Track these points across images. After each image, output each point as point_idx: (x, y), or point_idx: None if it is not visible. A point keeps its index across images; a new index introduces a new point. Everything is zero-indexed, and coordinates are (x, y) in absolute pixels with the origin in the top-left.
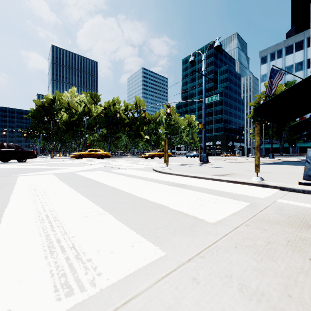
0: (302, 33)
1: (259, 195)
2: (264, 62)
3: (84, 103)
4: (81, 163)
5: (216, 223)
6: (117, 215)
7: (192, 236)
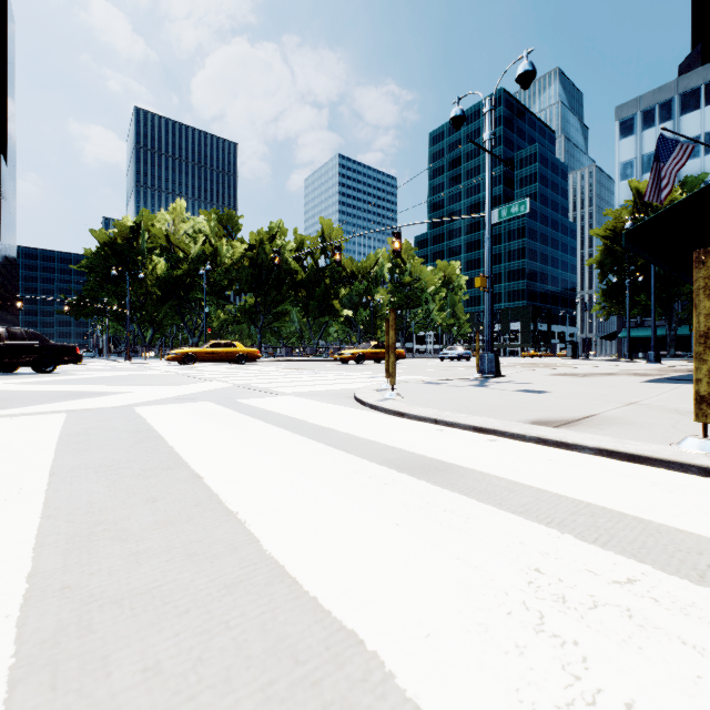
0: None
1: None
2: (627, 133)
3: (203, 236)
4: (182, 376)
5: None
6: None
7: None
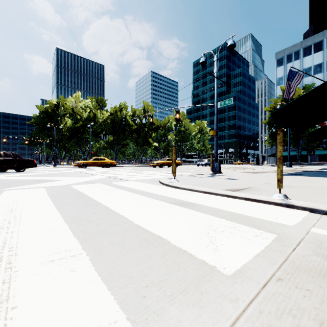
0: (322, 33)
1: (286, 220)
2: (280, 65)
3: (89, 109)
4: (83, 173)
5: (234, 274)
6: (98, 256)
7: (198, 306)
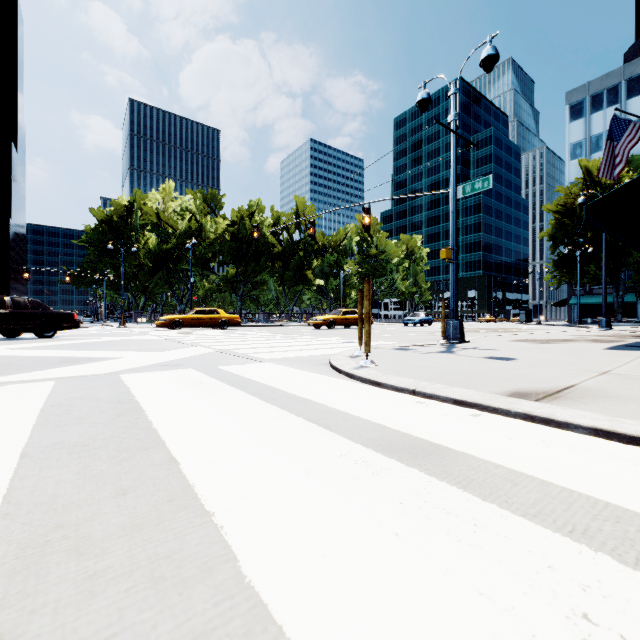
0: None
1: None
2: (576, 116)
3: (190, 213)
4: (169, 341)
5: None
6: None
7: None
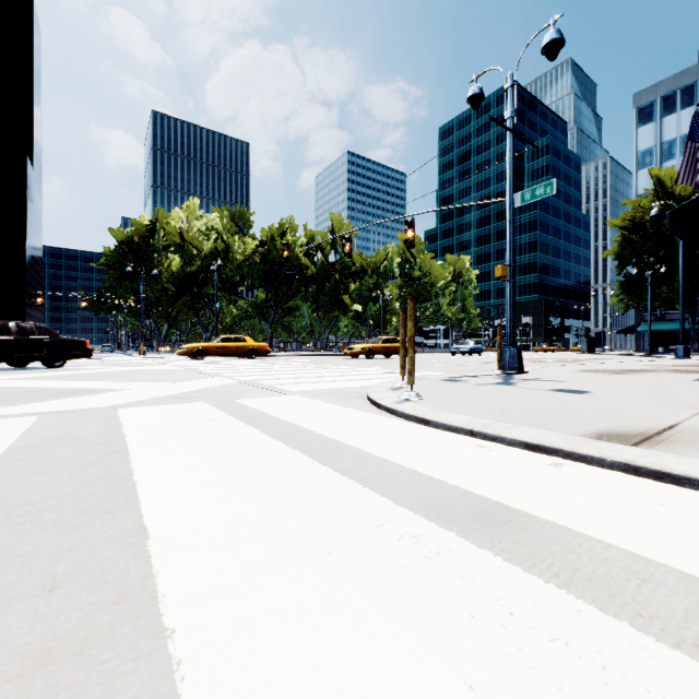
0: None
1: None
2: (646, 121)
3: (216, 233)
4: (188, 371)
5: None
6: None
7: None
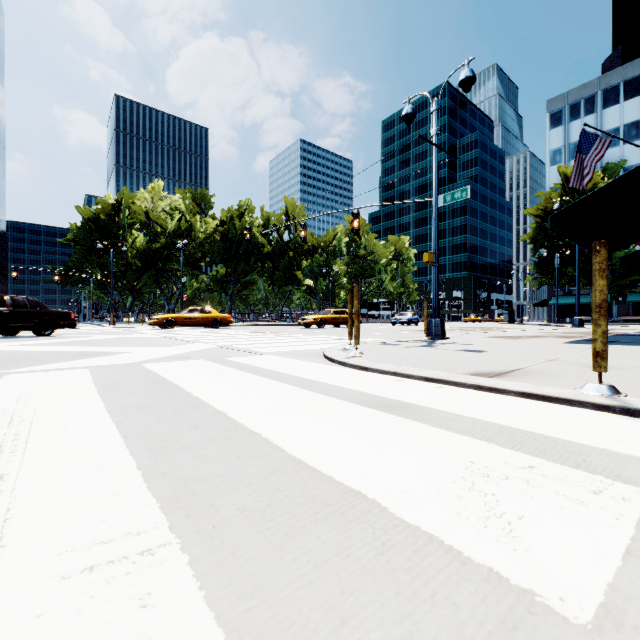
0: None
1: None
2: (556, 124)
3: (179, 213)
4: (167, 338)
5: (595, 619)
6: (209, 551)
7: None
